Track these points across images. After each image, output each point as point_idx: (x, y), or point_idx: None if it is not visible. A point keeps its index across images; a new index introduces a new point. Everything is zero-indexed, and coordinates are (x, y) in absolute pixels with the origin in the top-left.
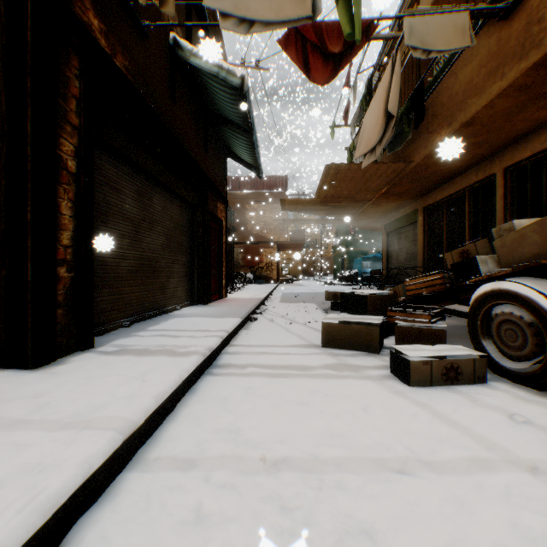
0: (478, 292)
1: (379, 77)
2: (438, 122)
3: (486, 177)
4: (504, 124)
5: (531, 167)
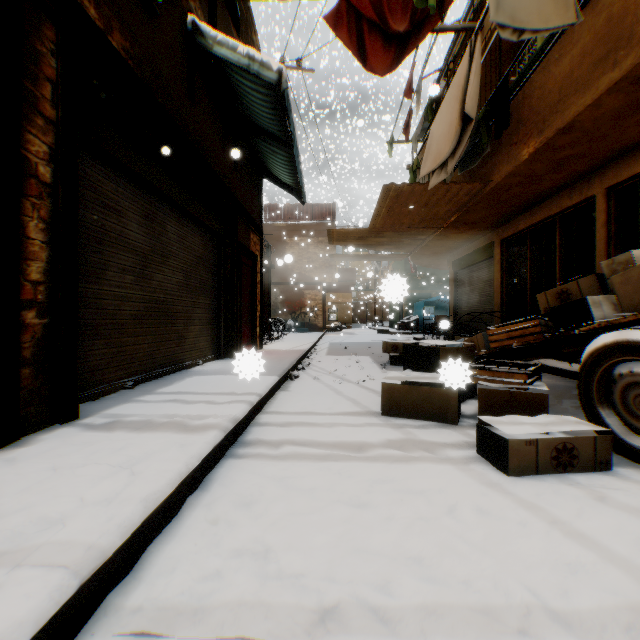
0: (594, 345)
1: (448, 81)
2: (524, 130)
3: (583, 200)
4: (611, 130)
5: None
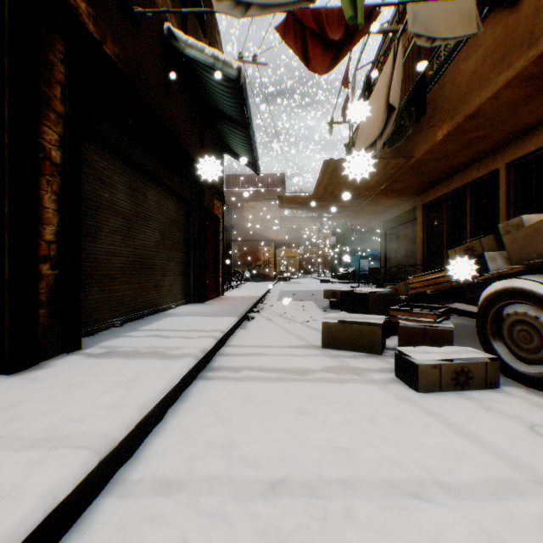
0: (488, 291)
1: (378, 72)
2: (439, 116)
3: (488, 173)
4: (509, 117)
5: (535, 162)
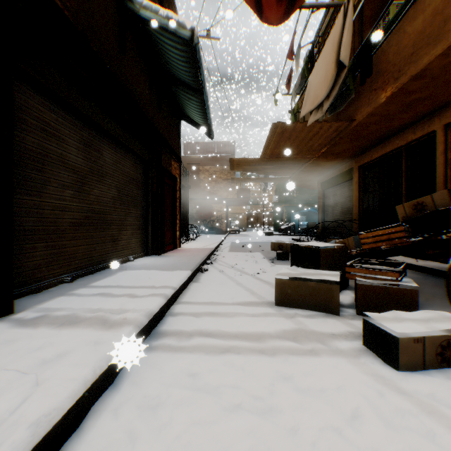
0: None
1: (319, 48)
2: (382, 79)
3: (425, 134)
4: None
5: None
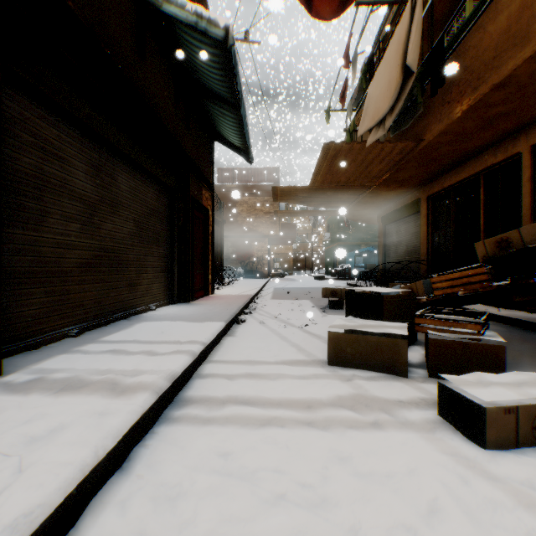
0: None
1: (379, 55)
2: (457, 90)
3: (508, 157)
4: None
5: None
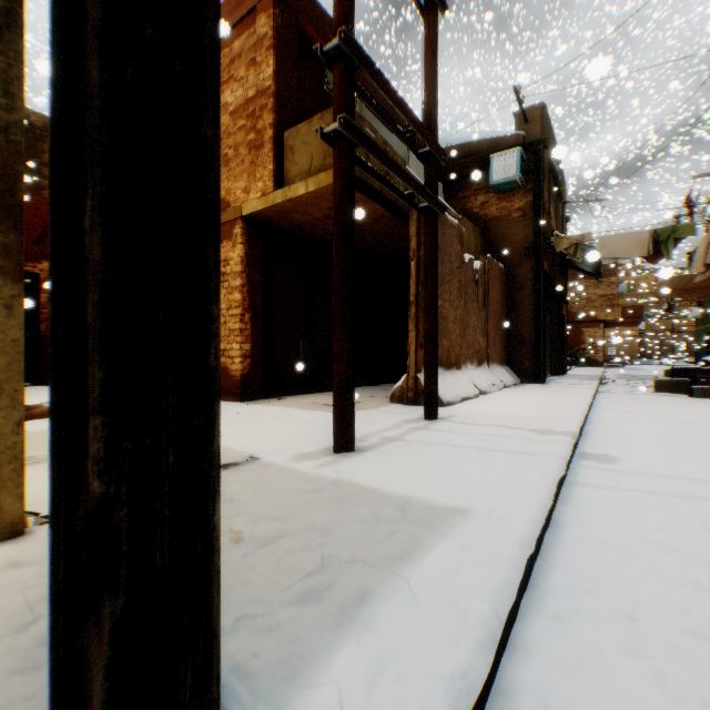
0: None
1: None
2: None
3: None
4: None
5: None
